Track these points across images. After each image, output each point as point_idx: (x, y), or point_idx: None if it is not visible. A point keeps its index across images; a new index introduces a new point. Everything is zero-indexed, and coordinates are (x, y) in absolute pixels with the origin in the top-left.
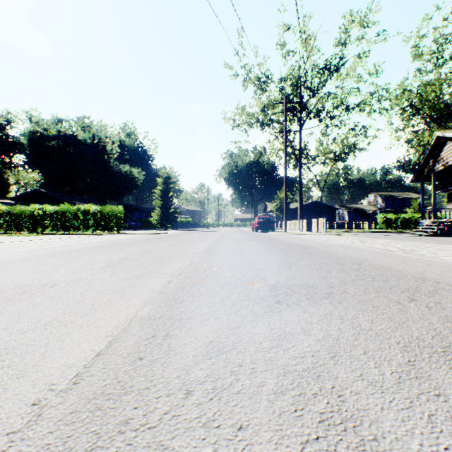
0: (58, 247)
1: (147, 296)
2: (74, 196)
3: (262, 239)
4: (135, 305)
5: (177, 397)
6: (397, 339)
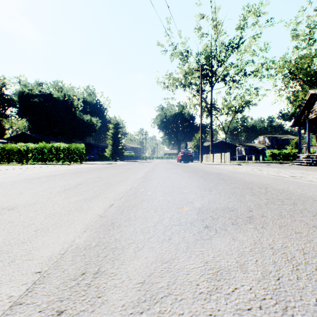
0: (33, 174)
1: (89, 220)
2: (50, 137)
3: (185, 168)
4: (75, 231)
5: None
6: None
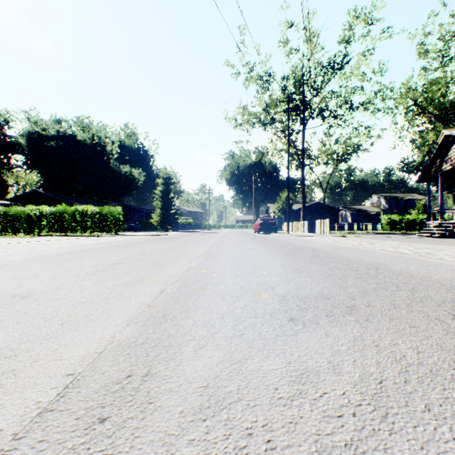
0: (49, 250)
1: (133, 311)
2: (73, 197)
3: (265, 241)
4: (115, 324)
5: None
6: None
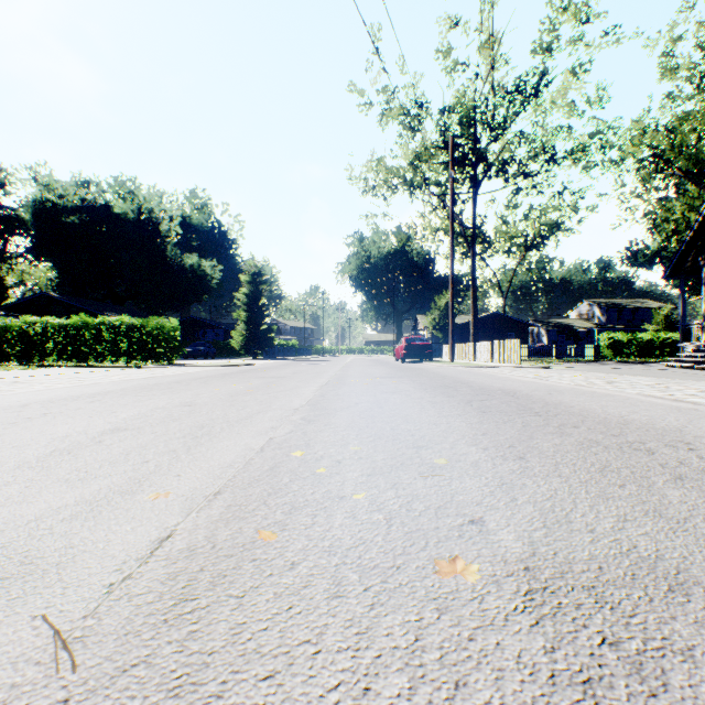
0: (20, 394)
1: None
2: (106, 304)
3: (417, 377)
4: None
5: None
6: None
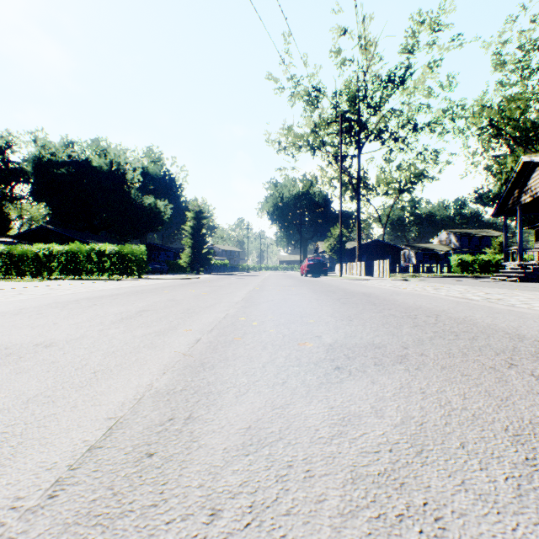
0: (65, 295)
1: (168, 360)
2: (88, 234)
3: (313, 286)
4: (151, 373)
5: (197, 522)
6: (504, 423)
